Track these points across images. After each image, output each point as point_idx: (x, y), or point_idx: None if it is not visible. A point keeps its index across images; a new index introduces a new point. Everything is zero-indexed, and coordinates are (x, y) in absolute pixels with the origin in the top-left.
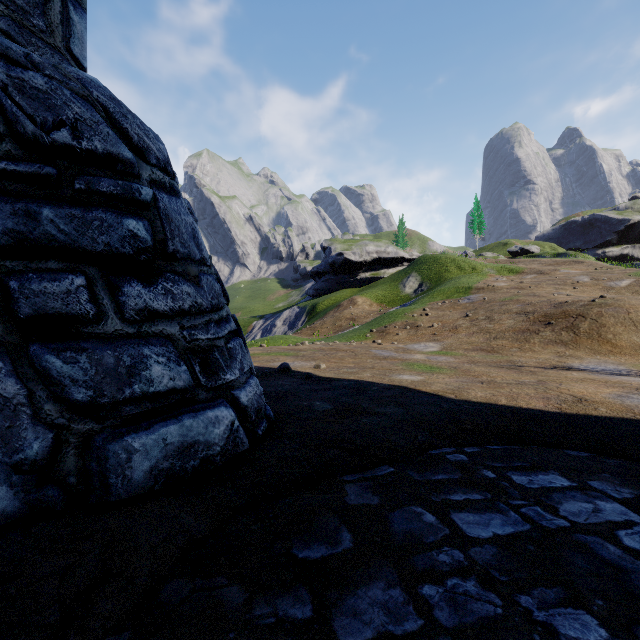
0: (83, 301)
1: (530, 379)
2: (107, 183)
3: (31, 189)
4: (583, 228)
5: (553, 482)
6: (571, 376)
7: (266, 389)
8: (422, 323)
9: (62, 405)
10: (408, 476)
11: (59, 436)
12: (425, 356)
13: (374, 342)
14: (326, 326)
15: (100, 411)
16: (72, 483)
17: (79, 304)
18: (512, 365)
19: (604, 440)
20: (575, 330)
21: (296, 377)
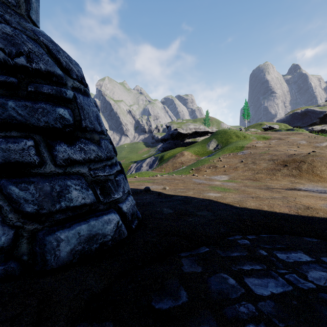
0: (32, 154)
1: (278, 195)
2: (47, 88)
3: (2, 90)
4: (301, 116)
5: (301, 258)
6: (300, 194)
7: (137, 201)
8: (218, 165)
9: (19, 214)
10: (217, 253)
11: (17, 232)
12: (221, 182)
13: (193, 175)
14: (168, 166)
15: (41, 217)
16: (25, 259)
17: (29, 156)
18: (267, 187)
19: (325, 231)
20: (299, 169)
21: (153, 194)
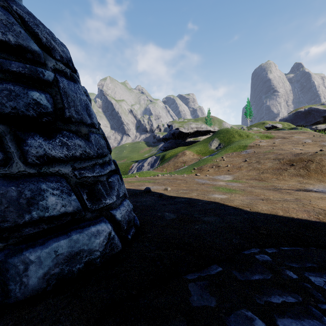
0: None
1: (290, 197)
2: (17, 65)
3: None
4: (305, 114)
5: None
6: (313, 195)
7: (136, 203)
8: (221, 164)
9: None
10: (233, 276)
11: None
12: (225, 183)
13: (196, 175)
14: (170, 166)
15: (3, 233)
16: None
17: None
18: (275, 188)
19: None
20: (307, 168)
21: (154, 196)
